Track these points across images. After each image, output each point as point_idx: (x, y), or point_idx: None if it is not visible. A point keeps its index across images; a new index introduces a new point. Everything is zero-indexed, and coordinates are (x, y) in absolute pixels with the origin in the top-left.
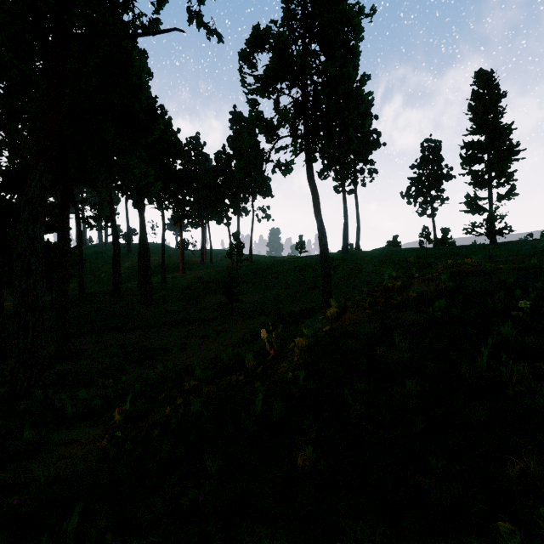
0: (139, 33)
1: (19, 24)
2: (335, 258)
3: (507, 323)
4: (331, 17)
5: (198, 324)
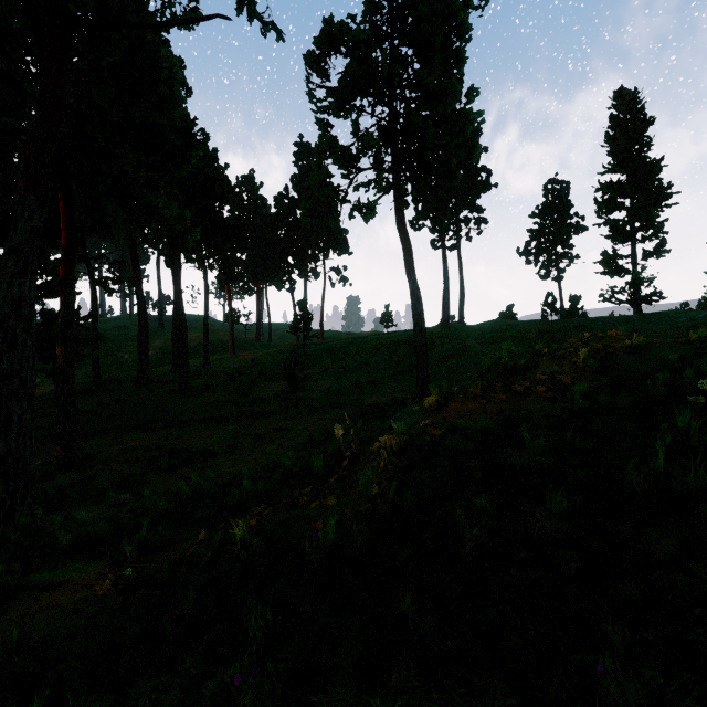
0: (168, 21)
1: (3, 6)
2: (432, 334)
3: (685, 411)
4: (429, 10)
5: (251, 419)
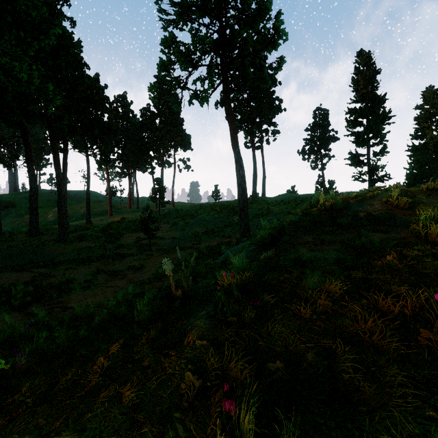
0: None
1: None
2: None
3: None
4: None
5: (111, 260)
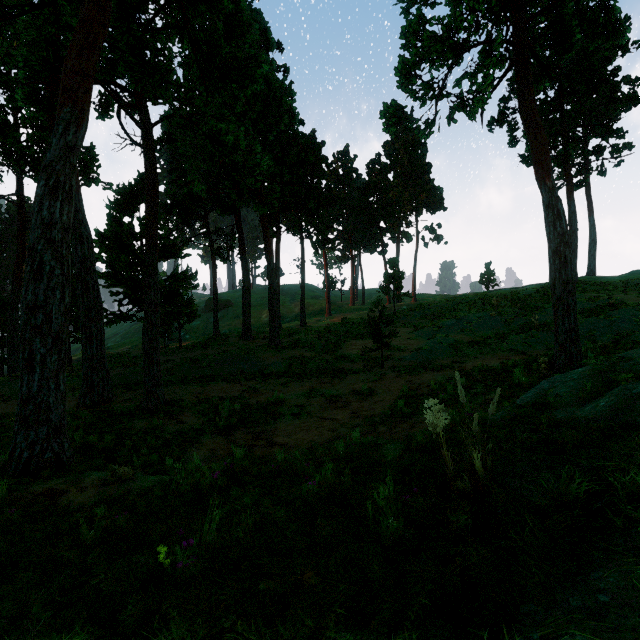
0: None
1: None
2: None
3: None
4: None
5: (329, 377)
